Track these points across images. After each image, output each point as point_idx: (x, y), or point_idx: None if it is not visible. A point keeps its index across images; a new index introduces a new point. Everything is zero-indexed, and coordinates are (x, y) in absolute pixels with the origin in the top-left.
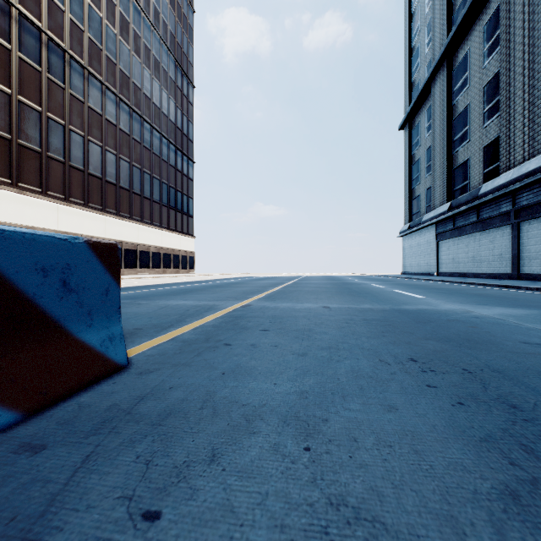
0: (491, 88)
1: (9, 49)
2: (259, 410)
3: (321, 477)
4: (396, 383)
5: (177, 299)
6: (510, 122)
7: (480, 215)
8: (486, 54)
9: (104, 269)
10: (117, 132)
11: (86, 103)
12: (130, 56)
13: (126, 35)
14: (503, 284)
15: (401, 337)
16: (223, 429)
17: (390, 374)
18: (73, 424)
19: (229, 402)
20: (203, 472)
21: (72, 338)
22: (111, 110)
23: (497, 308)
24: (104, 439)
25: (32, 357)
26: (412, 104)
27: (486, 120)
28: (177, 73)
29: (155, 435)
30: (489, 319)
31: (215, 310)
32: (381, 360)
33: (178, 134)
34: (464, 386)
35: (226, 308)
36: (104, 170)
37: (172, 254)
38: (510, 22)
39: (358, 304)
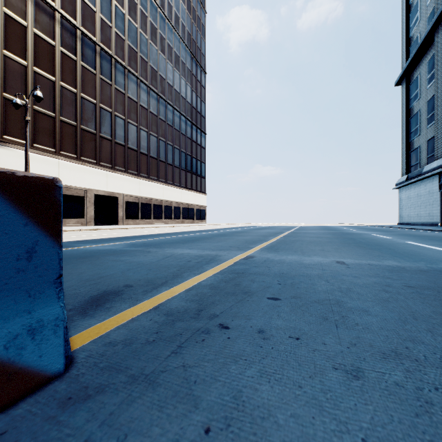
0: None
1: (75, 60)
2: None
3: None
4: None
5: (183, 248)
6: None
7: None
8: None
9: (23, 217)
10: (148, 114)
11: (126, 94)
12: (157, 54)
13: (154, 38)
14: None
15: None
16: None
17: None
18: None
19: None
20: None
21: None
22: (143, 98)
23: None
24: None
25: None
26: (410, 58)
27: None
28: (193, 63)
29: None
30: None
31: (216, 262)
32: None
33: (193, 112)
34: None
35: (228, 260)
36: (139, 144)
37: (189, 208)
38: None
39: (379, 260)
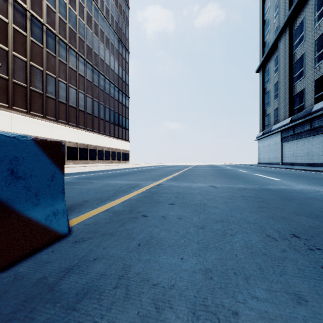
0: (320, 41)
1: (25, 35)
2: (168, 293)
3: None
4: (291, 263)
5: (116, 179)
6: None
7: (312, 125)
8: (316, 19)
9: (50, 160)
10: (85, 81)
11: (68, 65)
12: (92, 36)
13: (90, 24)
14: None
15: (276, 212)
16: (132, 321)
17: (281, 251)
18: None
19: (141, 280)
20: None
21: (19, 216)
22: (81, 68)
23: None
24: None
25: None
26: (264, 56)
27: (316, 62)
28: (119, 45)
29: None
30: None
31: (138, 188)
32: (268, 235)
33: (120, 81)
34: None
35: (146, 186)
36: (77, 103)
37: (116, 152)
38: None
39: (235, 184)
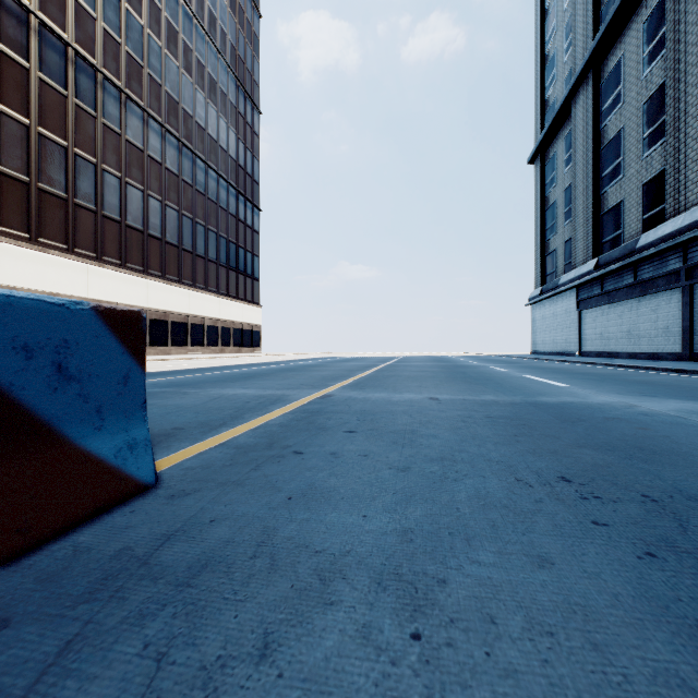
0: (653, 105)
1: (27, 68)
2: (341, 561)
3: (441, 695)
4: (546, 517)
5: (235, 387)
6: (680, 150)
7: (638, 275)
8: (646, 60)
9: (121, 347)
10: (163, 172)
11: (123, 136)
12: (179, 74)
13: (174, 47)
14: (672, 367)
15: (542, 444)
16: (284, 596)
17: (535, 501)
18: (59, 582)
19: (295, 547)
20: (246, 680)
21: (71, 447)
22: (154, 144)
23: (671, 402)
24: (99, 611)
25: (6, 478)
26: (545, 130)
27: (646, 148)
28: (239, 95)
29: (179, 605)
30: (663, 416)
31: (284, 402)
32: (518, 479)
33: (240, 174)
34: (650, 524)
35: (299, 400)
36: (146, 221)
37: (233, 328)
38: (679, 16)
39: (477, 395)
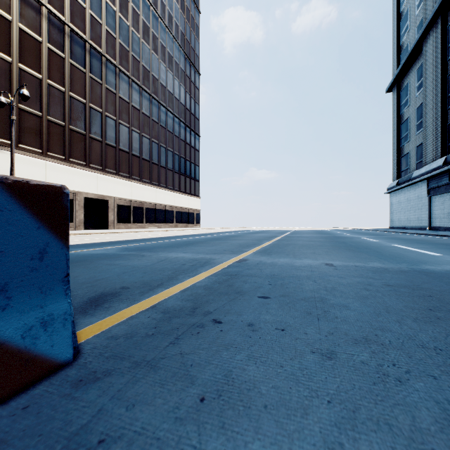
0: None
1: (63, 57)
2: None
3: None
4: None
5: (177, 251)
6: None
7: None
8: None
9: (36, 222)
10: (140, 115)
11: (117, 94)
12: (150, 54)
13: (147, 37)
14: None
15: None
16: None
17: None
18: None
19: None
20: None
21: None
22: (135, 98)
23: None
24: None
25: None
26: (400, 66)
27: None
28: (186, 64)
29: None
30: None
31: (210, 265)
32: None
33: (187, 114)
34: None
35: (222, 263)
36: (130, 146)
37: (182, 212)
38: None
39: (365, 262)
